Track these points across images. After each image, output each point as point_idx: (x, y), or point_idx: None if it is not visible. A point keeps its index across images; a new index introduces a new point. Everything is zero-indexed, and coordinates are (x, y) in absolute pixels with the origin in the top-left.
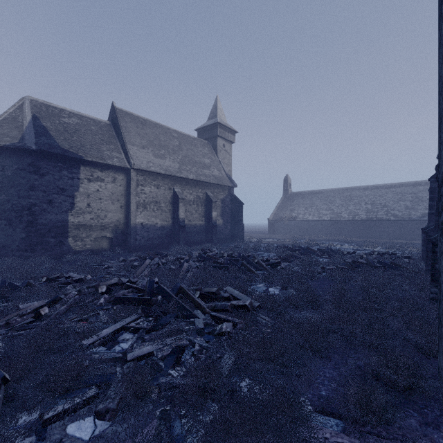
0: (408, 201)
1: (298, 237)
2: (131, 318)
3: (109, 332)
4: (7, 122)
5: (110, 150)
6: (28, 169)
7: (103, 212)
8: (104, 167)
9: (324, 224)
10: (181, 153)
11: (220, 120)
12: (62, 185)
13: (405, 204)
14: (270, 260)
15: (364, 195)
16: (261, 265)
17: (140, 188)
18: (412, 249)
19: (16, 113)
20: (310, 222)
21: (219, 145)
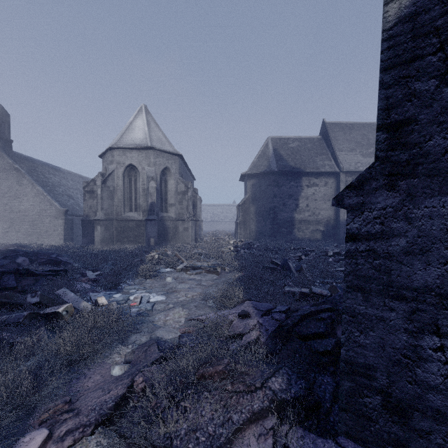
0: None
1: None
2: None
3: (340, 269)
4: (261, 157)
5: (322, 160)
6: (272, 184)
7: (317, 210)
8: (318, 175)
9: None
10: None
11: None
12: (290, 192)
13: None
14: None
15: None
16: None
17: None
18: None
19: (265, 149)
20: None
21: None
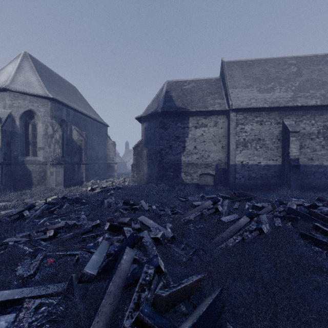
0: None
1: None
2: (53, 287)
3: None
4: (154, 100)
5: (213, 99)
6: (159, 126)
7: (206, 153)
8: (207, 115)
9: None
10: (299, 79)
11: None
12: (177, 134)
13: None
14: None
15: None
16: None
17: (239, 127)
18: None
19: (160, 93)
20: None
21: None
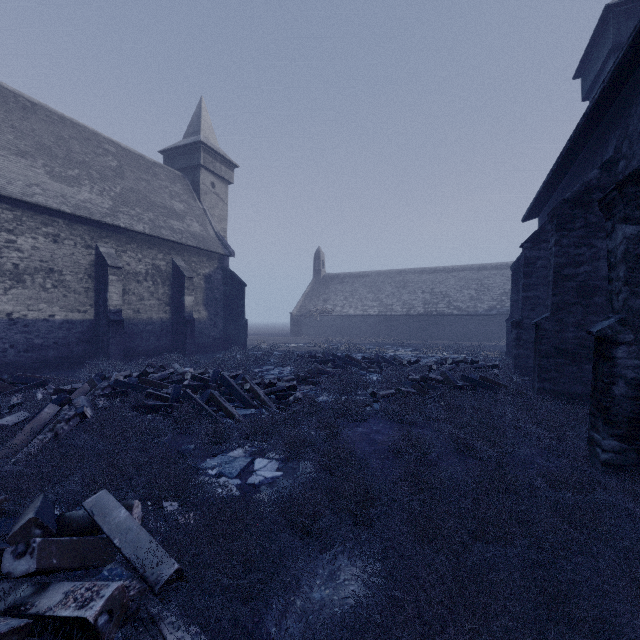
0: (473, 290)
1: (335, 340)
2: None
3: None
4: None
5: None
6: None
7: None
8: None
9: (371, 321)
10: (122, 183)
11: (206, 139)
12: None
13: (470, 293)
14: (277, 383)
15: (421, 281)
16: (256, 395)
17: (3, 237)
18: (488, 353)
19: None
20: (351, 318)
21: (204, 182)
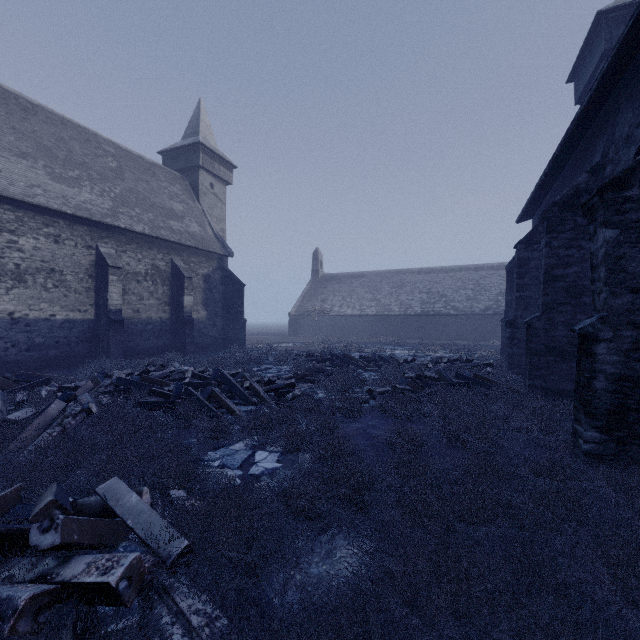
0: (470, 290)
1: (333, 339)
2: None
3: None
4: None
5: None
6: None
7: None
8: None
9: (368, 321)
10: (122, 183)
11: (205, 140)
12: None
13: (467, 294)
14: (276, 381)
15: (418, 281)
16: (256, 393)
17: (5, 238)
18: (483, 352)
19: None
20: (349, 318)
21: (203, 183)
